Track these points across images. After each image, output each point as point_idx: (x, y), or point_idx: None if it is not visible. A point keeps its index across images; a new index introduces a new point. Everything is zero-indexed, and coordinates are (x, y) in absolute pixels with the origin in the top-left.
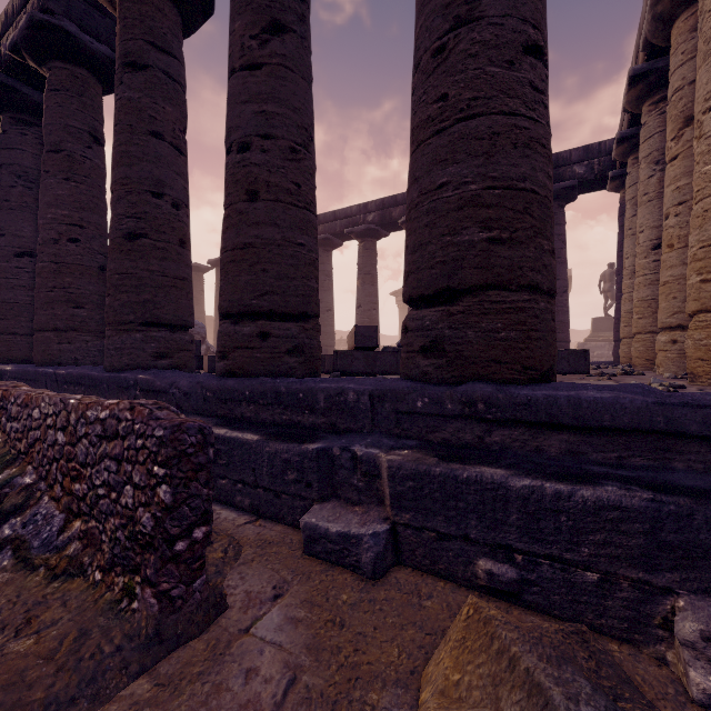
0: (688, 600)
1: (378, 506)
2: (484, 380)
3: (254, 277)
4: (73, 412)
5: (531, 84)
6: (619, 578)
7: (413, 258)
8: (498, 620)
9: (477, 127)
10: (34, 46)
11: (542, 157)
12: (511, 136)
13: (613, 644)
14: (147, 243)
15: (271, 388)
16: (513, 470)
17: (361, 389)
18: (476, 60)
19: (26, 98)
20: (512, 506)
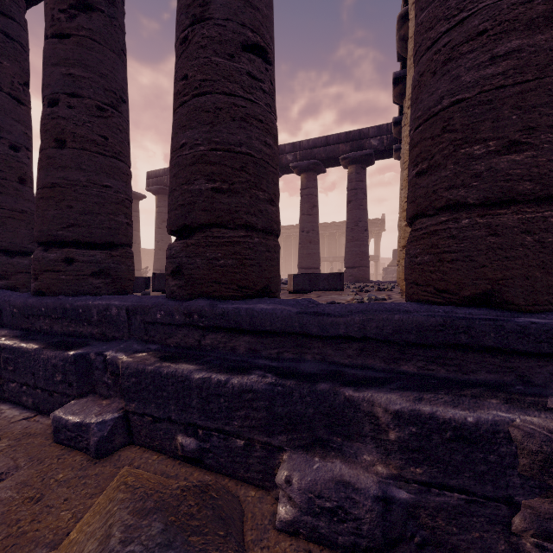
0: (291, 454)
1: (121, 398)
2: (208, 297)
3: (60, 211)
4: None
5: (249, 74)
6: (256, 442)
7: (169, 201)
8: (127, 484)
9: (205, 102)
10: None
11: (258, 129)
12: (230, 111)
13: (253, 491)
14: None
15: (60, 304)
16: (204, 365)
17: (122, 305)
18: (205, 51)
19: None
20: (195, 393)
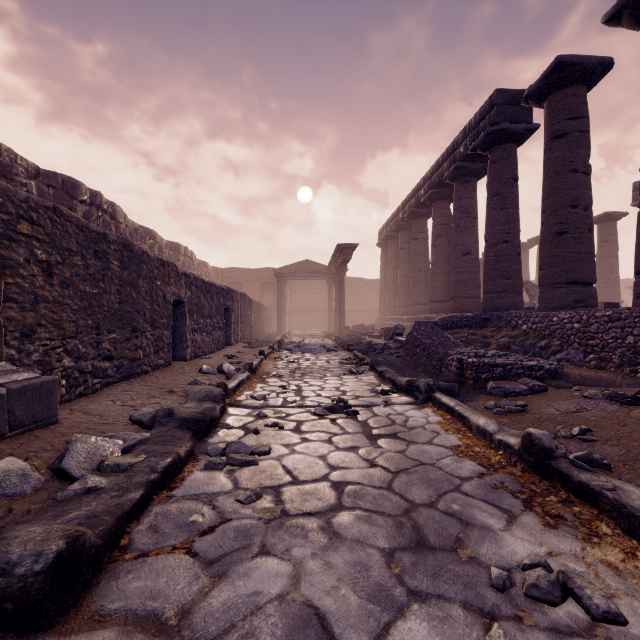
0: None
1: None
2: None
3: None
4: (585, 315)
5: None
6: None
7: None
8: None
9: None
10: (485, 144)
11: None
12: None
13: None
14: (568, 237)
15: None
16: None
17: None
18: None
19: (468, 169)
20: None
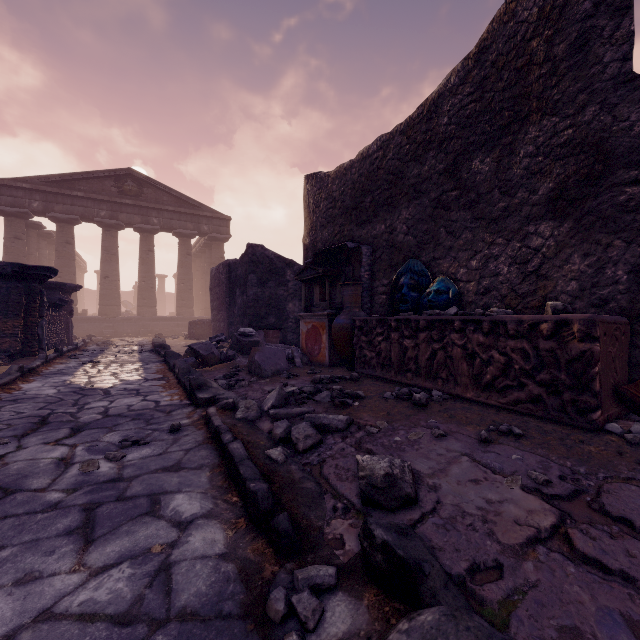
0: None
1: None
2: None
3: None
4: None
5: None
6: None
7: None
8: None
9: None
10: None
11: None
12: None
13: None
14: None
15: None
16: None
17: None
18: None
19: None
20: None
